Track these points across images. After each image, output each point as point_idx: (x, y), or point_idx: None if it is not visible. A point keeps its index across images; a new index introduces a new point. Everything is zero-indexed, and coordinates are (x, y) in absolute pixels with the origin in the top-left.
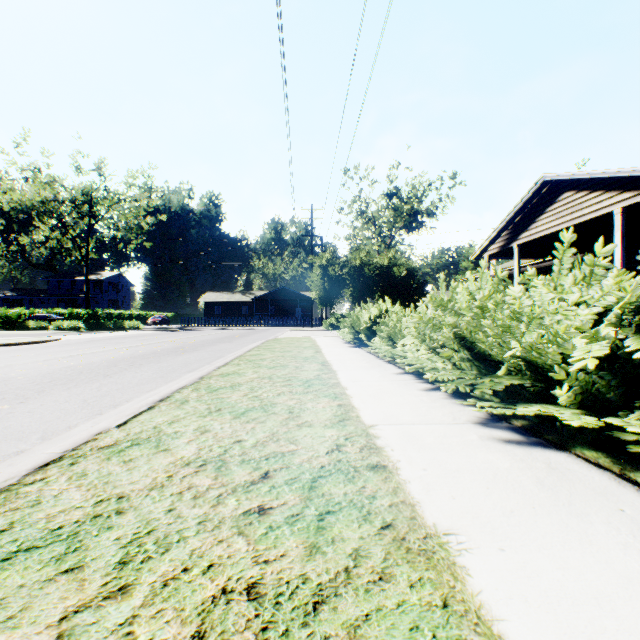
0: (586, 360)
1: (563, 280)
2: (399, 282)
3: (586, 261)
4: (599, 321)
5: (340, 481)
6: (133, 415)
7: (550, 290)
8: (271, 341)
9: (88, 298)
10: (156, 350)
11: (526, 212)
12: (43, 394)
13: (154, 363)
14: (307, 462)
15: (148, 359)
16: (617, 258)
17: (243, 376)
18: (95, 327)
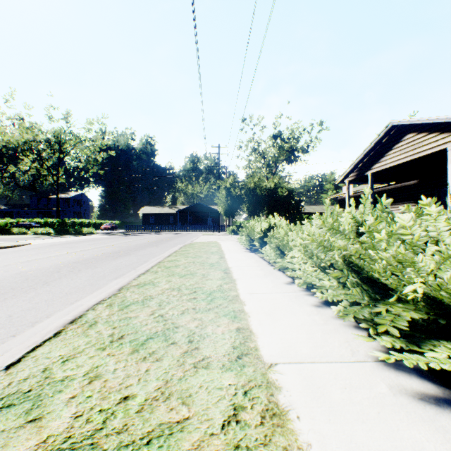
0: None
1: None
2: (282, 200)
3: None
4: None
5: None
6: (33, 346)
7: None
8: (187, 246)
9: (58, 211)
10: (98, 254)
11: (378, 149)
12: None
13: (91, 268)
14: None
15: (88, 264)
16: (450, 184)
17: (156, 287)
18: (61, 232)
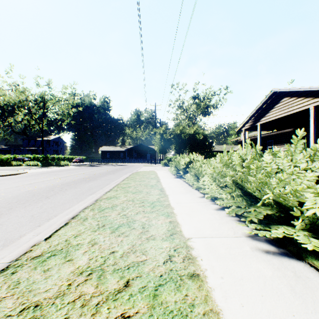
0: (315, 209)
1: (296, 156)
2: (199, 142)
3: (311, 147)
4: (317, 180)
5: (172, 289)
6: (55, 230)
7: (288, 161)
8: (134, 174)
9: (43, 149)
10: (75, 179)
11: (264, 107)
12: (10, 211)
13: (73, 188)
14: (152, 271)
15: (70, 185)
16: (311, 132)
17: (118, 199)
18: (46, 164)
